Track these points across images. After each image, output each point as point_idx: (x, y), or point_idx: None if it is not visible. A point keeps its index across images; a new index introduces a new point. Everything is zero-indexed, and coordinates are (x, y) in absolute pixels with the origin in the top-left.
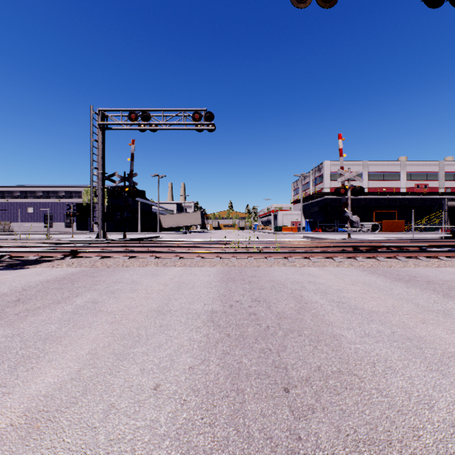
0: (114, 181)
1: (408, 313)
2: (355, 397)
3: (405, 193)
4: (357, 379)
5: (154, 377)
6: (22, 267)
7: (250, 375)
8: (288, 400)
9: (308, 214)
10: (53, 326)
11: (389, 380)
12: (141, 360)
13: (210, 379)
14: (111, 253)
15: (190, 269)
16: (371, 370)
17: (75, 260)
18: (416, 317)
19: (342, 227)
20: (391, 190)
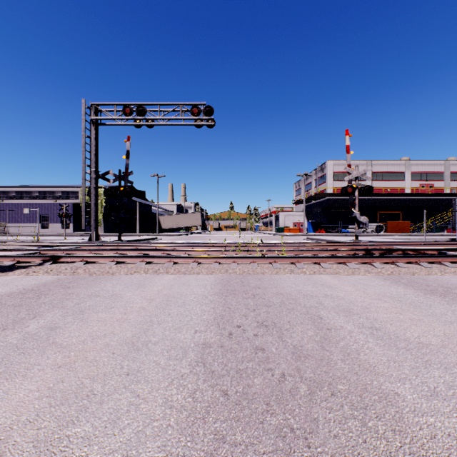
0: (108, 180)
1: None
2: None
3: (410, 193)
4: None
5: None
6: None
7: None
8: None
9: (311, 215)
10: None
11: None
12: None
13: None
14: (97, 258)
15: (184, 277)
16: None
17: (55, 266)
18: None
19: (345, 228)
20: (395, 190)
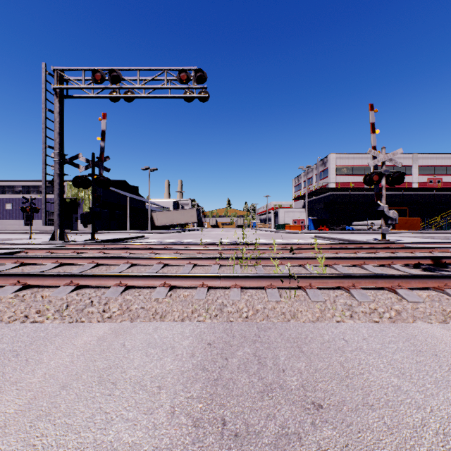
0: (77, 165)
1: None
2: None
3: (418, 188)
4: None
5: None
6: None
7: None
8: None
9: (312, 211)
10: None
11: None
12: None
13: None
14: None
15: (125, 333)
16: None
17: None
18: None
19: (349, 225)
20: (401, 185)
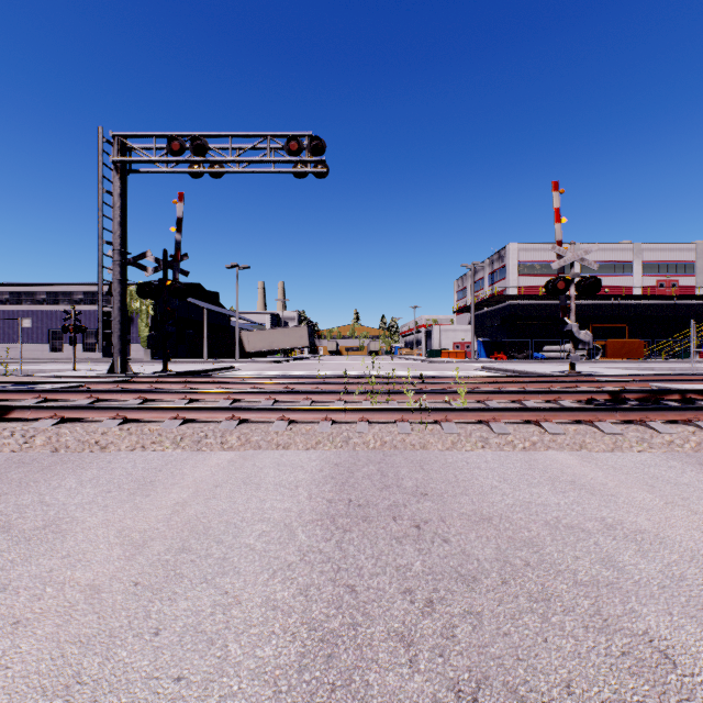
0: (143, 268)
1: None
2: None
3: (642, 295)
4: None
5: None
6: None
7: None
8: None
9: (482, 330)
10: None
11: None
12: None
13: None
14: (86, 411)
15: (253, 457)
16: None
17: None
18: None
19: (538, 351)
20: (618, 290)
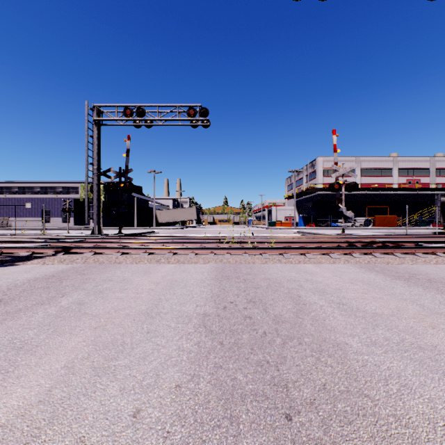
0: (109, 177)
1: (414, 317)
2: (370, 428)
3: (397, 188)
4: (369, 401)
5: (135, 398)
6: (12, 264)
7: (246, 397)
8: (292, 432)
9: (302, 209)
10: (31, 332)
11: (406, 403)
12: (123, 375)
13: (200, 401)
14: (104, 249)
15: (183, 265)
16: (384, 390)
17: (67, 256)
18: (424, 321)
19: (335, 222)
20: (383, 185)
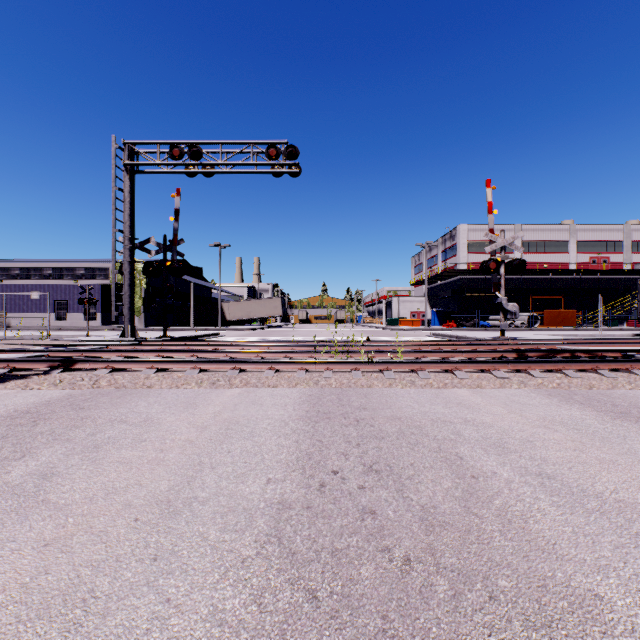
0: (148, 251)
1: None
2: None
3: (576, 270)
4: None
5: None
6: None
7: None
8: None
9: (436, 301)
10: None
11: None
12: None
13: None
14: (129, 363)
15: (254, 392)
16: None
17: (67, 375)
18: None
19: (484, 319)
20: (555, 266)
